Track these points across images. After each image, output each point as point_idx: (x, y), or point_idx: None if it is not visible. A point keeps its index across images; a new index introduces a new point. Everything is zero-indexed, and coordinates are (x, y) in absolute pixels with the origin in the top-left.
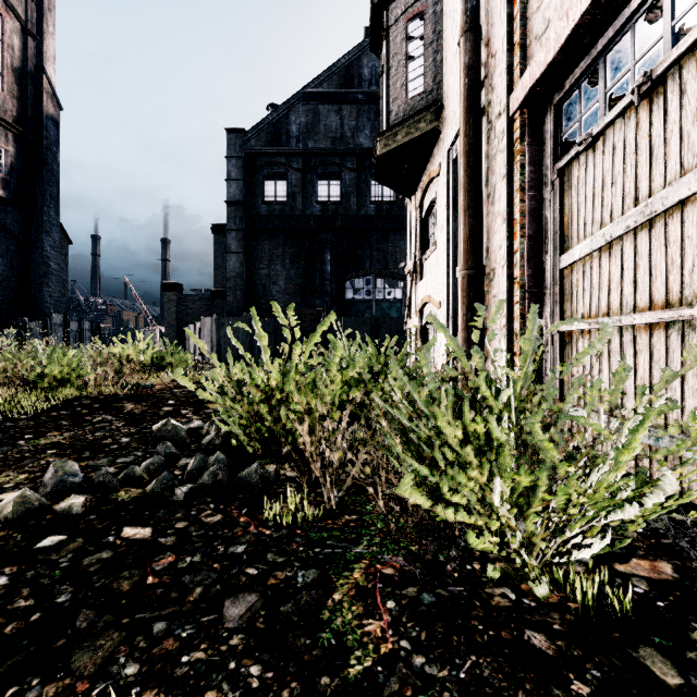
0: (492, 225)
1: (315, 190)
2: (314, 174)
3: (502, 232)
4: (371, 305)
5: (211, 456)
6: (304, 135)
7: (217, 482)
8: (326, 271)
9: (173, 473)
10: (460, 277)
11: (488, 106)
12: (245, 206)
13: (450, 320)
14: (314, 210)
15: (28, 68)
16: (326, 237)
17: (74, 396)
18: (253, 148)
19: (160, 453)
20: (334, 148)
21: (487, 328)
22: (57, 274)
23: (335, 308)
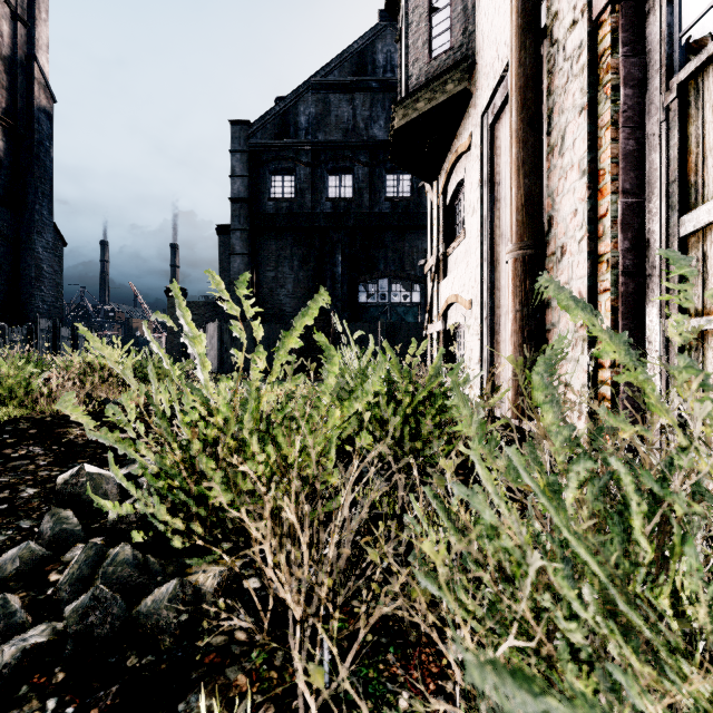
0: (560, 185)
1: (325, 185)
2: (324, 169)
3: (579, 190)
4: (386, 310)
5: (109, 552)
6: (313, 127)
7: (85, 631)
8: (337, 273)
9: (46, 578)
10: (510, 260)
11: (552, 21)
12: (250, 204)
13: (484, 323)
14: (324, 208)
15: (19, 56)
16: (337, 237)
17: (14, 418)
18: (258, 141)
19: (44, 532)
20: (346, 140)
21: (550, 329)
22: (50, 278)
23: (347, 313)
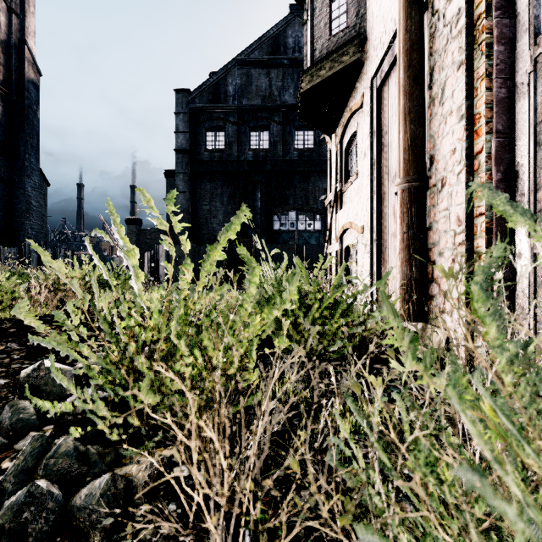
0: (440, 129)
1: (248, 139)
2: (247, 127)
3: (457, 132)
4: (295, 235)
5: (53, 443)
6: (239, 94)
7: (19, 528)
8: (257, 207)
9: None
10: (399, 191)
11: None
12: (190, 153)
13: (373, 243)
14: (247, 156)
15: (13, 40)
16: (257, 179)
17: None
18: (197, 105)
19: (3, 421)
20: (264, 105)
21: (431, 247)
22: (37, 210)
23: (265, 238)
